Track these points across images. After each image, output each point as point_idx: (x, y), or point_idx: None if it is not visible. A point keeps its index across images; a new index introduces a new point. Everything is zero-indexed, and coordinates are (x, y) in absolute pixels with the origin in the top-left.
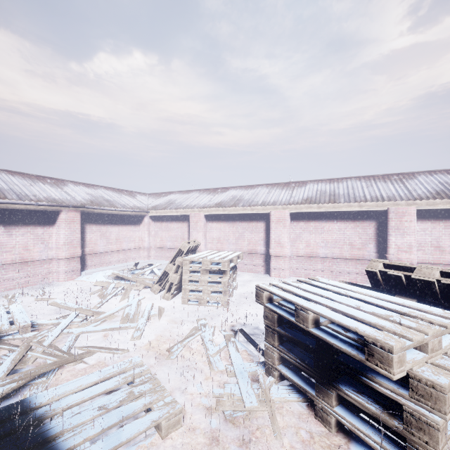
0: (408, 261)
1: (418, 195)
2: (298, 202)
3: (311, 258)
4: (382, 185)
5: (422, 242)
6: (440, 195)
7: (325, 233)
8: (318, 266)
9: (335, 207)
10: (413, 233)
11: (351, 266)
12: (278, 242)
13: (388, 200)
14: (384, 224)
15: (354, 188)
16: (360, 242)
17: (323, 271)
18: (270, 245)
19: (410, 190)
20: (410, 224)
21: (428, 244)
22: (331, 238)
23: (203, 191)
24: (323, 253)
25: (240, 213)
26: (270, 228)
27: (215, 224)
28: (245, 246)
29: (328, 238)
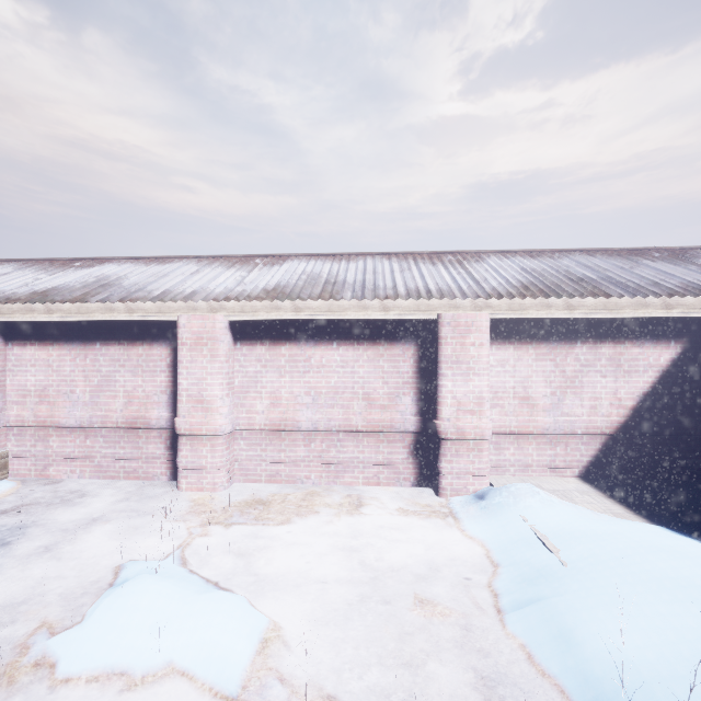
0: (477, 433)
1: (493, 288)
2: (249, 296)
3: (283, 433)
4: (428, 270)
5: (500, 388)
6: (531, 291)
7: (314, 371)
8: (299, 451)
9: (333, 310)
10: (485, 370)
11: (369, 449)
12: (196, 399)
13: (440, 297)
14: (432, 351)
15: (377, 271)
16: (386, 393)
17: (308, 464)
18: (177, 405)
19: (477, 279)
20: (480, 351)
21: (510, 393)
22: (326, 383)
23: (33, 263)
24: (309, 420)
25: (99, 320)
26: (177, 360)
27: (32, 351)
28: (119, 409)
29: (319, 383)
